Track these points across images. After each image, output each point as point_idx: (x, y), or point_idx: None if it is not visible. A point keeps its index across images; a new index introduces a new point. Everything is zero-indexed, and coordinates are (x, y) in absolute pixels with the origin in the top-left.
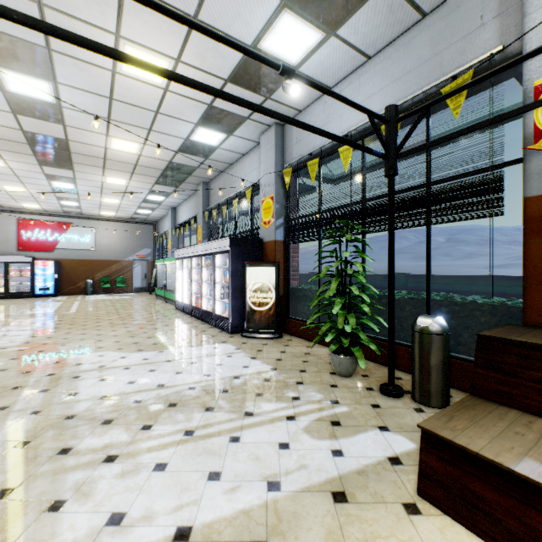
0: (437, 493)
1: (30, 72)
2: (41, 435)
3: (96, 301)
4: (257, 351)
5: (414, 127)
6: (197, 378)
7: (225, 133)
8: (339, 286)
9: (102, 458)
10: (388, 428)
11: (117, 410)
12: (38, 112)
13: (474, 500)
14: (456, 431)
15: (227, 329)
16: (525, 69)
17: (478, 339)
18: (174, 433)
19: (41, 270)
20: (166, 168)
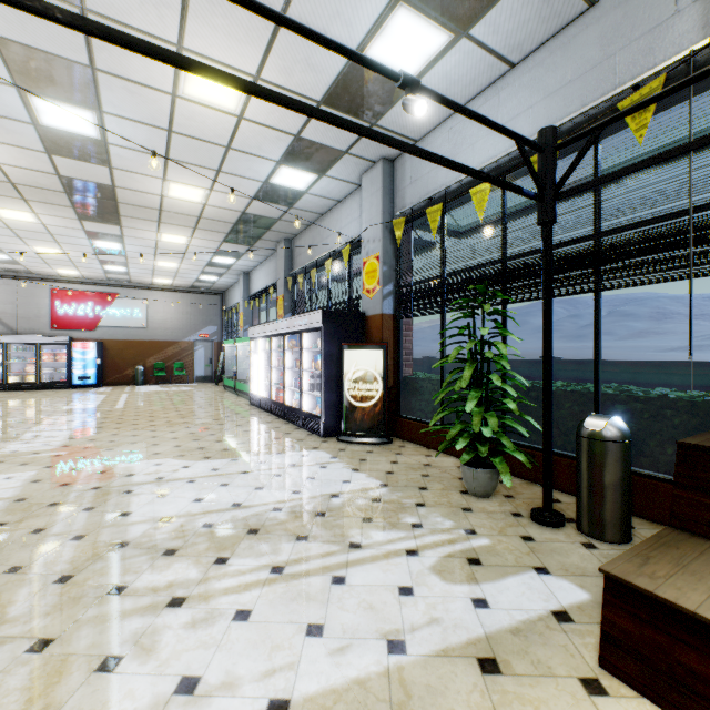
0: (630, 666)
1: (70, 99)
2: (87, 568)
3: (148, 393)
4: (360, 460)
5: (581, 156)
6: (284, 496)
7: (316, 173)
8: (473, 375)
9: (165, 601)
10: (548, 569)
11: (182, 536)
12: (78, 151)
13: (688, 678)
14: (656, 579)
15: (318, 430)
16: None
17: (680, 448)
18: (258, 569)
19: (79, 354)
20: (238, 220)
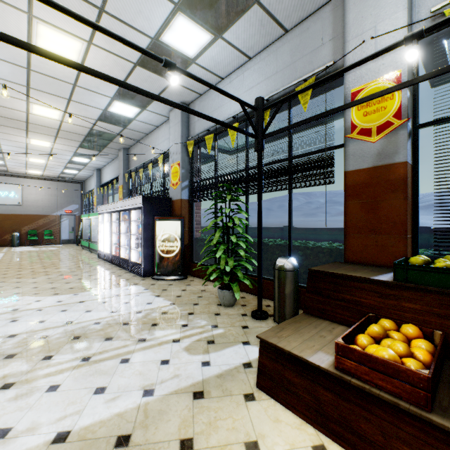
0: (268, 384)
1: None
2: None
3: (21, 252)
4: (163, 290)
5: (274, 115)
6: (104, 315)
7: (139, 107)
8: (223, 236)
9: None
10: (249, 342)
11: (22, 345)
12: None
13: (288, 385)
14: (281, 338)
15: (140, 273)
16: (346, 80)
17: (309, 272)
18: (73, 360)
19: None
20: (88, 134)
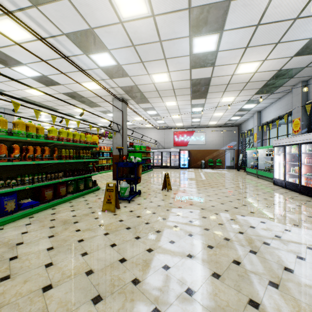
0: None
1: (209, 31)
2: None
3: (209, 172)
4: None
5: None
6: None
7: None
8: None
9: None
10: None
11: None
12: (202, 62)
13: None
14: None
15: None
16: None
17: None
18: None
19: (182, 155)
20: (271, 77)
